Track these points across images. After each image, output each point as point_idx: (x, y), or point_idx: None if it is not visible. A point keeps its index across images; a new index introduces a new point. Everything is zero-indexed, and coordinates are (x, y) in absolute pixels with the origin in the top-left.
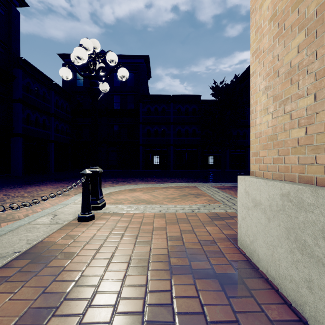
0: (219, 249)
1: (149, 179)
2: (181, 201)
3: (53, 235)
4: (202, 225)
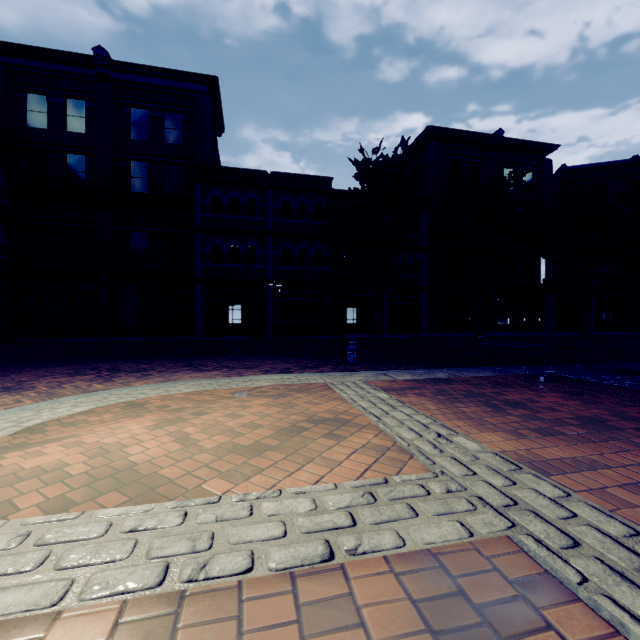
0: None
1: (210, 361)
2: (282, 466)
3: None
4: None
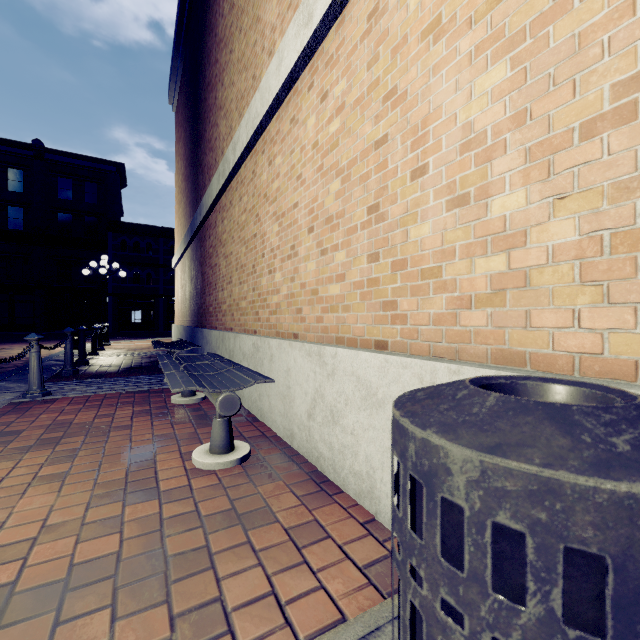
0: None
1: (130, 338)
2: None
3: None
4: None
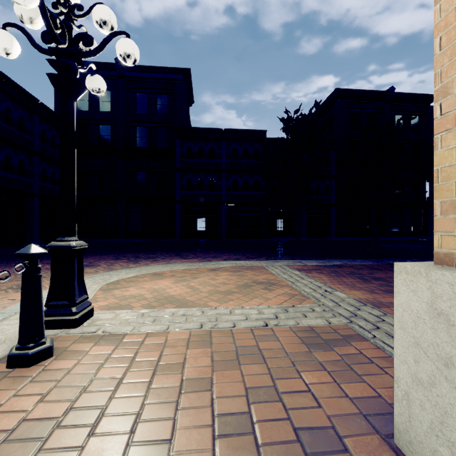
0: None
1: (189, 253)
2: (242, 299)
3: None
4: (291, 364)
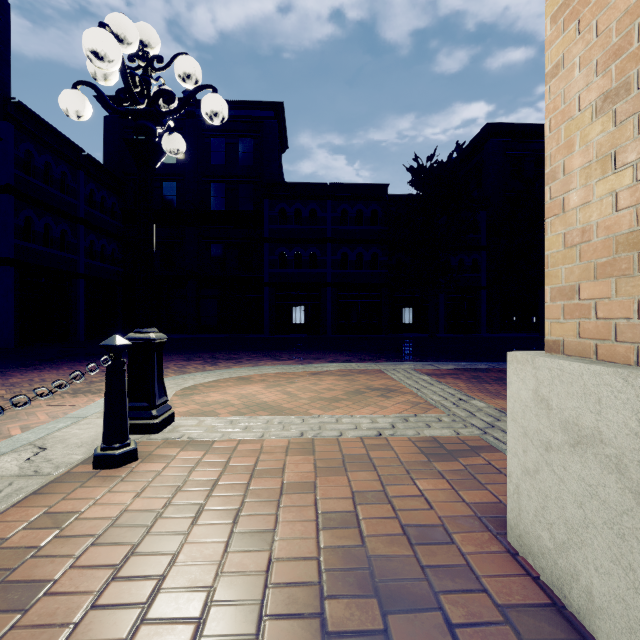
0: (460, 555)
1: (283, 353)
2: (351, 407)
3: (9, 513)
4: (405, 473)
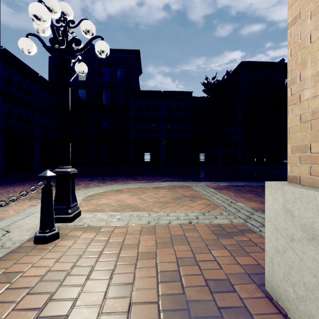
0: (239, 299)
1: (139, 177)
2: (175, 207)
3: None
4: (205, 246)
